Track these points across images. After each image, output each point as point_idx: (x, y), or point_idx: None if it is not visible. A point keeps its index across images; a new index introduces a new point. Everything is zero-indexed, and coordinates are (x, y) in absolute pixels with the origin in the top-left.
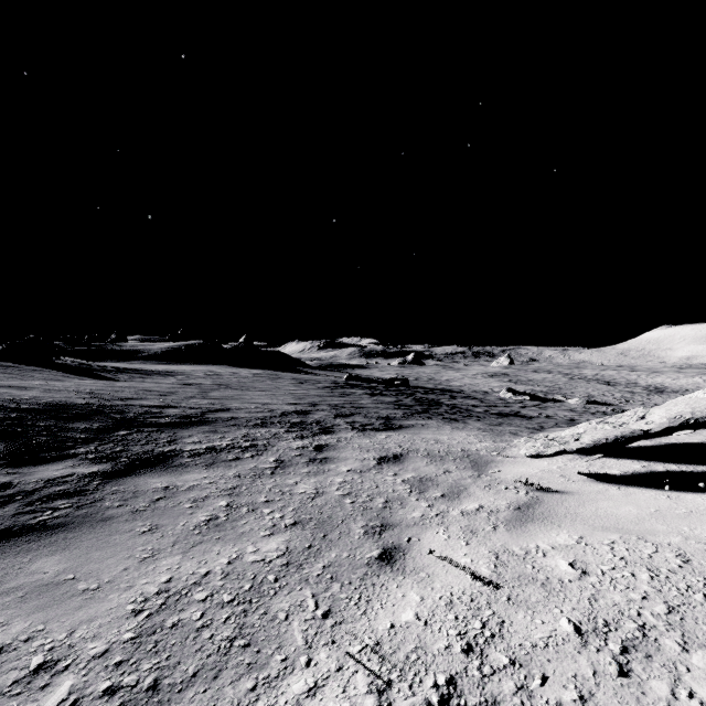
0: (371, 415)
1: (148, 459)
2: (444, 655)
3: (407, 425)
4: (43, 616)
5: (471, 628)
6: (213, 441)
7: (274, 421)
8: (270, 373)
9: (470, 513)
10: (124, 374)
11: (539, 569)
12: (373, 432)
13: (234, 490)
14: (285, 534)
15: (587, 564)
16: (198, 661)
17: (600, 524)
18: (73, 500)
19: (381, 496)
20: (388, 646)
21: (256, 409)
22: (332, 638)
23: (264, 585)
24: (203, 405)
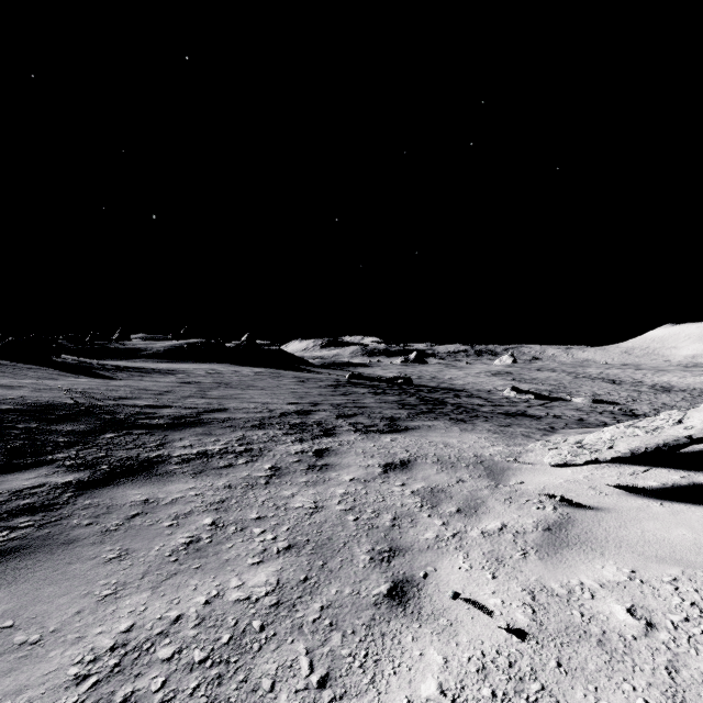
0: (374, 415)
1: (131, 466)
2: None
3: (413, 426)
4: None
5: None
6: (205, 445)
7: (272, 423)
8: (272, 371)
9: (492, 534)
10: (123, 372)
11: (591, 618)
12: (377, 435)
13: (222, 504)
14: (276, 562)
15: (650, 611)
16: None
17: (652, 553)
18: (36, 517)
19: (388, 512)
20: None
21: (255, 409)
22: None
23: (246, 635)
24: (200, 405)
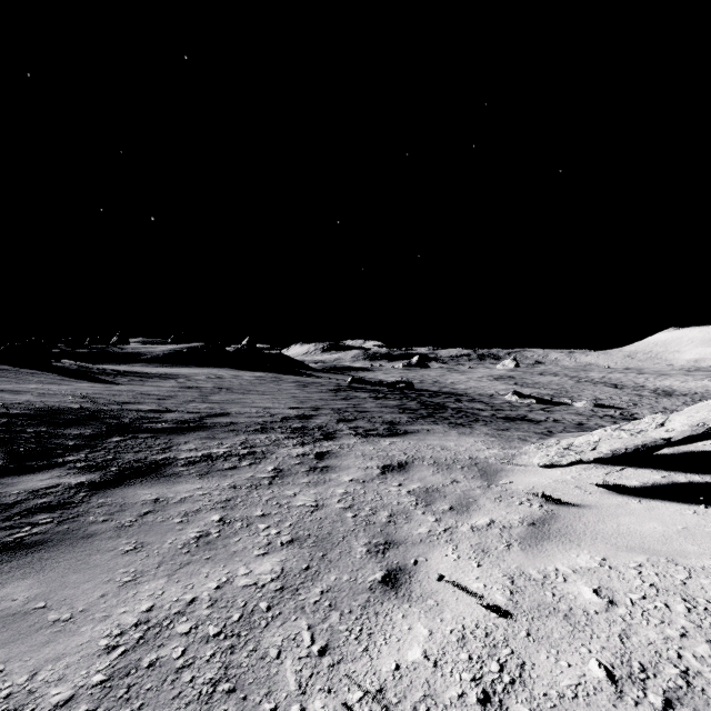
0: (375, 419)
1: (140, 468)
2: (457, 707)
3: (412, 430)
4: (4, 653)
5: (487, 671)
6: (210, 448)
7: (274, 427)
8: (273, 376)
9: (481, 529)
10: (123, 377)
11: (561, 597)
12: (377, 438)
13: (228, 502)
14: (280, 553)
15: (613, 591)
16: (174, 710)
17: (624, 543)
18: (55, 514)
19: (385, 510)
20: (393, 694)
21: (256, 414)
22: (329, 681)
23: (255, 614)
24: (202, 409)
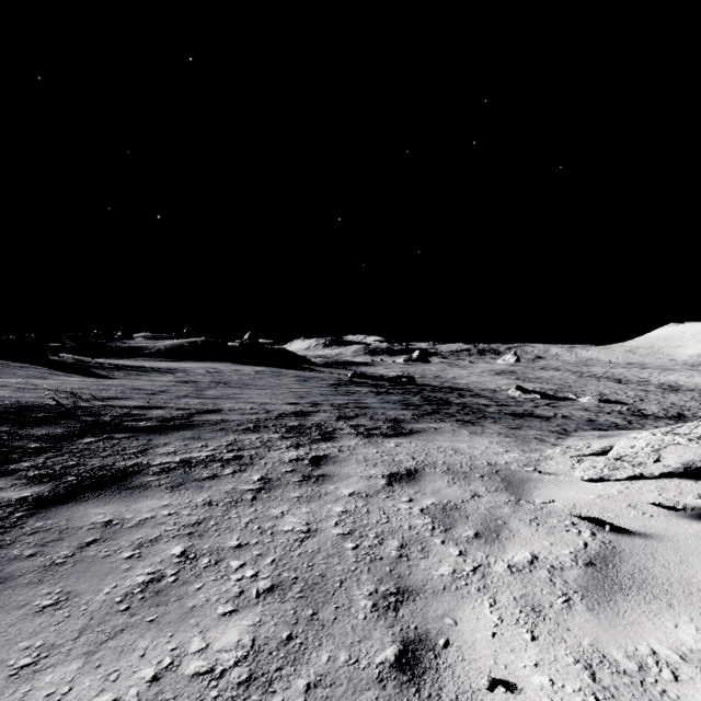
0: (377, 417)
1: (102, 477)
2: None
3: (418, 429)
4: None
5: None
6: (191, 452)
7: (268, 425)
8: (274, 370)
9: (522, 569)
10: (120, 371)
11: None
12: (380, 439)
13: (198, 526)
14: (254, 611)
15: None
16: None
17: None
18: None
19: (394, 537)
20: None
21: (251, 410)
22: None
23: None
24: (193, 405)
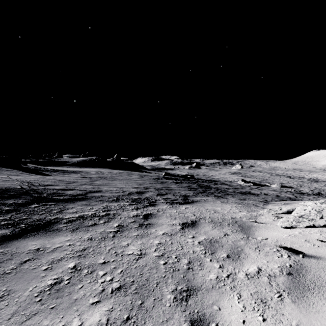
0: (176, 194)
1: (38, 225)
2: None
3: (196, 200)
4: None
5: None
6: (84, 211)
7: (123, 198)
8: (128, 172)
9: (253, 276)
10: (55, 172)
11: None
12: (178, 205)
13: (83, 251)
14: (109, 301)
15: None
16: None
17: None
18: None
19: (185, 257)
20: None
21: (115, 191)
22: None
23: None
24: (88, 188)
